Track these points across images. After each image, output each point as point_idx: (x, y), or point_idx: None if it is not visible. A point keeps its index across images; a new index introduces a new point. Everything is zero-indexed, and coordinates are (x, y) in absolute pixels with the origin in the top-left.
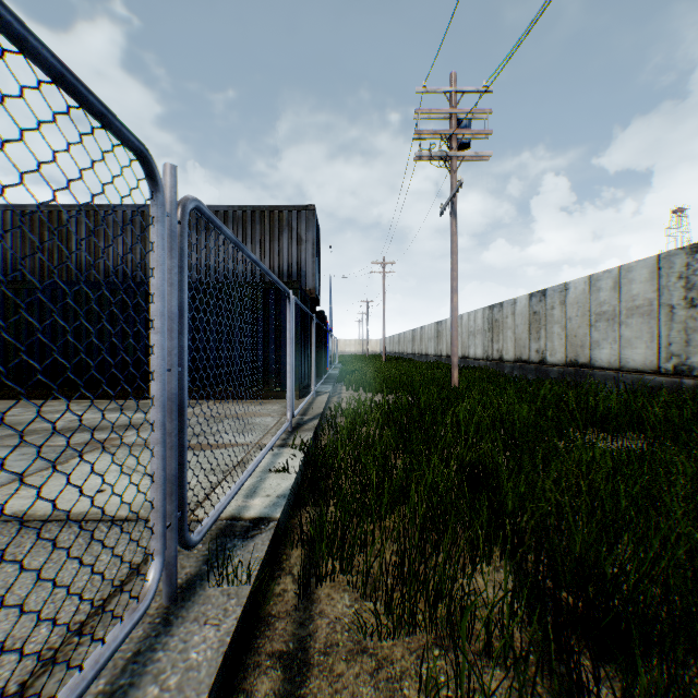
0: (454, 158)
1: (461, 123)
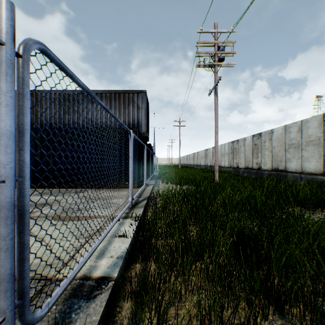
0: (216, 66)
1: (220, 48)
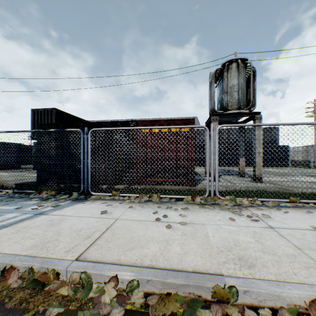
0: (314, 117)
1: (315, 108)
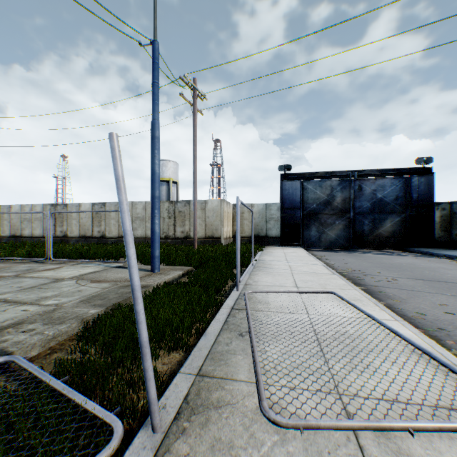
0: None
1: None
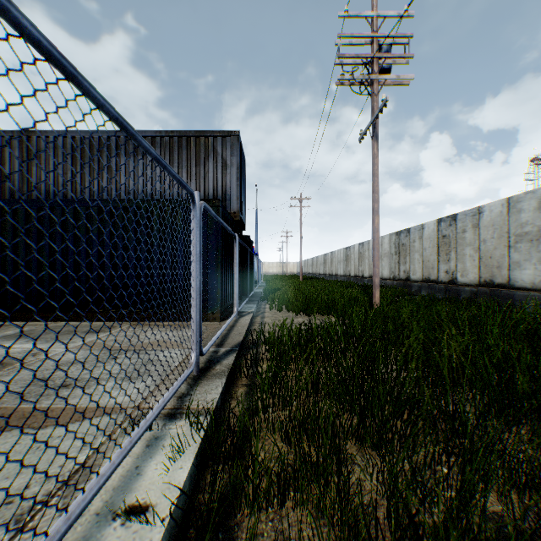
0: (375, 82)
1: (382, 49)
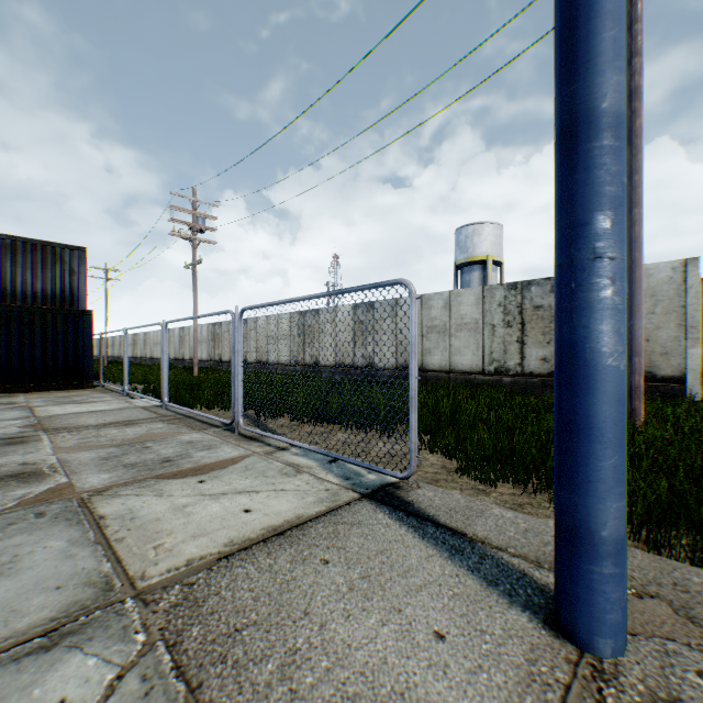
0: (195, 240)
1: (200, 218)
